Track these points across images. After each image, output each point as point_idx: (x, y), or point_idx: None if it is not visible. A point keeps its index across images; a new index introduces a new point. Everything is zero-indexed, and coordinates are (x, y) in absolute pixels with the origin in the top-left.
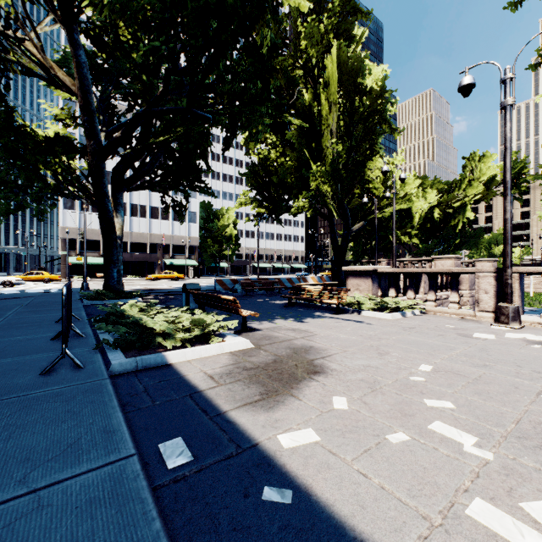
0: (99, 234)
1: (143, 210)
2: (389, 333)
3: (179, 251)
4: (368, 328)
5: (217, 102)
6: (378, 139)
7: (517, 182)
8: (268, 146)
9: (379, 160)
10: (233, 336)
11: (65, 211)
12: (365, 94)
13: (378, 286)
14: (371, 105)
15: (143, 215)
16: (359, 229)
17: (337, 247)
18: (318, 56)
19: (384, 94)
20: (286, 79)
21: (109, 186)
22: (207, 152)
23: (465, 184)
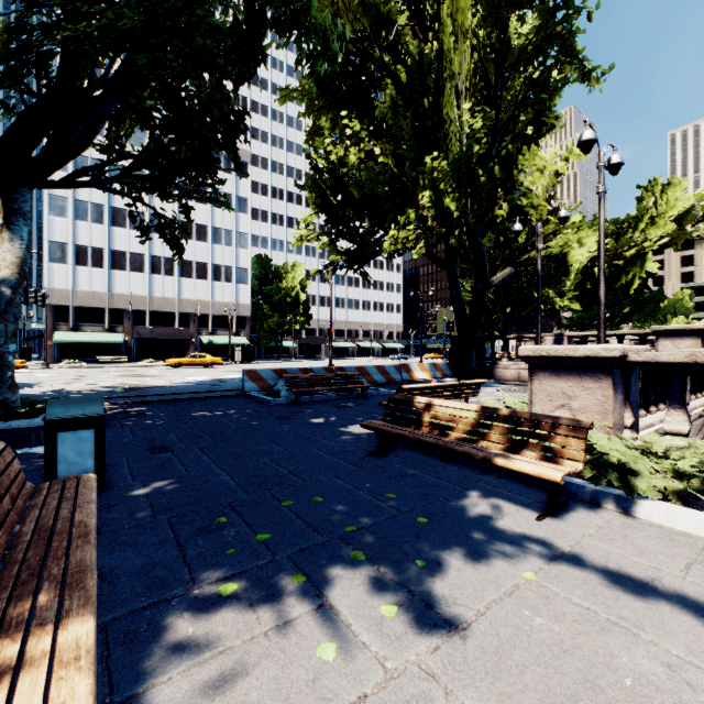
0: (103, 299)
1: (169, 265)
2: None
3: (222, 325)
4: None
5: None
6: (552, 100)
7: None
8: (344, 139)
9: (542, 156)
10: None
11: (52, 265)
12: (531, 7)
13: (623, 400)
14: (542, 29)
15: (169, 272)
16: (503, 280)
17: (463, 313)
18: None
19: None
20: (376, 13)
21: (119, 230)
22: (234, 140)
23: (644, 222)
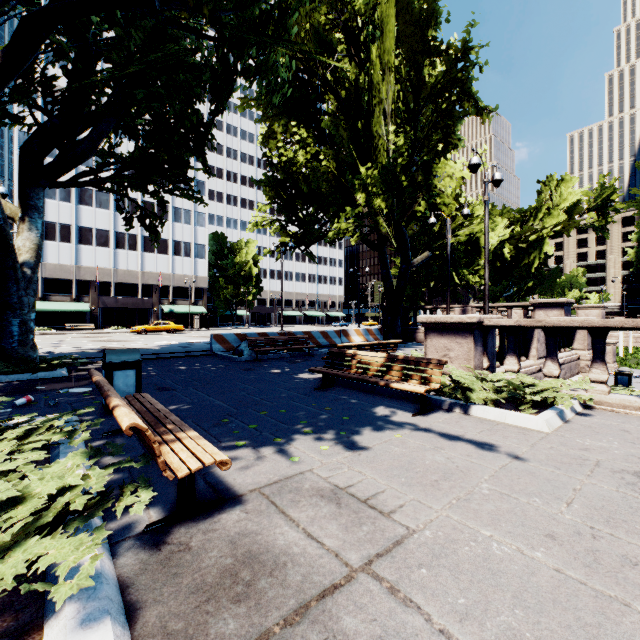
0: (71, 271)
1: (133, 240)
2: (619, 512)
3: (181, 295)
4: (533, 478)
5: (187, 3)
6: (455, 126)
7: (605, 211)
8: (294, 143)
9: (452, 164)
10: (77, 622)
11: None
12: (438, 55)
13: (482, 351)
14: (447, 72)
15: (133, 247)
16: (422, 262)
17: (391, 288)
18: (365, 11)
19: (468, 52)
20: (320, 43)
21: (85, 208)
22: (203, 143)
23: (542, 212)
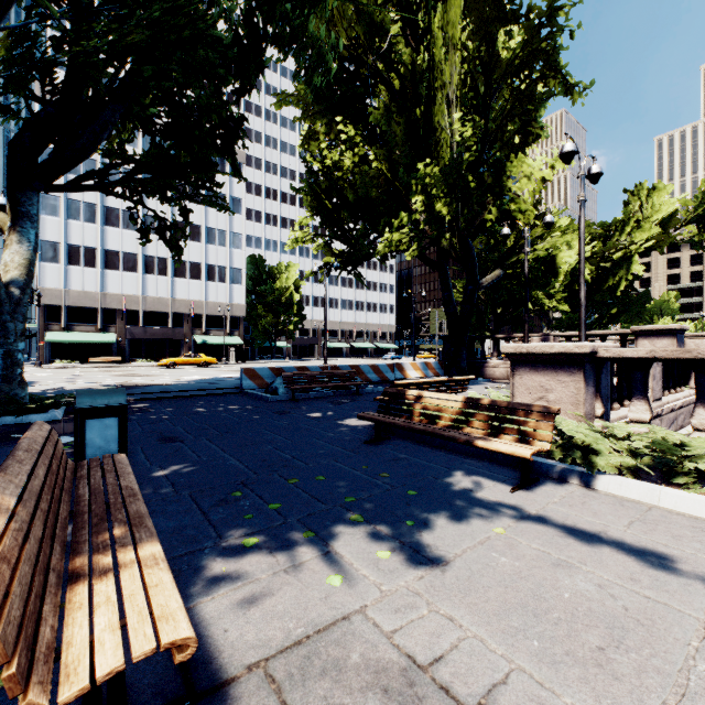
0: (96, 298)
1: (163, 265)
2: None
3: (216, 325)
4: None
5: None
6: (538, 111)
7: None
8: (339, 144)
9: (529, 163)
10: None
11: (44, 264)
12: (517, 23)
13: (594, 392)
14: (528, 44)
15: (163, 272)
16: (492, 282)
17: (454, 314)
18: None
19: (556, 16)
20: (370, 23)
21: (112, 229)
22: (232, 144)
23: (630, 226)
